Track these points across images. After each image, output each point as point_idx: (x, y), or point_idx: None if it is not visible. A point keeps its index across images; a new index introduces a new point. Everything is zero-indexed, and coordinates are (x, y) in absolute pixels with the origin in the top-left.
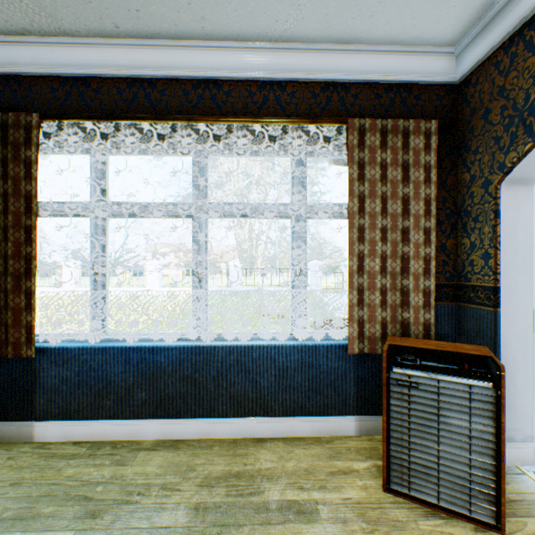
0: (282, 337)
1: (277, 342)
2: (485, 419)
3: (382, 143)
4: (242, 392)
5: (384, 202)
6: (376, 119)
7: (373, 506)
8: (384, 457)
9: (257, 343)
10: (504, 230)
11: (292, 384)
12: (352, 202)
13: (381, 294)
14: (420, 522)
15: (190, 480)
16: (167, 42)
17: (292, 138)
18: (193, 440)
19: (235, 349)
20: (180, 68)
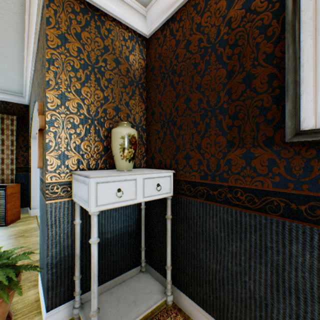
0: None
1: None
2: (4, 200)
3: None
4: None
5: None
6: None
7: None
8: None
9: None
10: (33, 151)
11: None
12: None
13: None
14: None
15: None
16: None
17: None
18: None
19: None
20: None
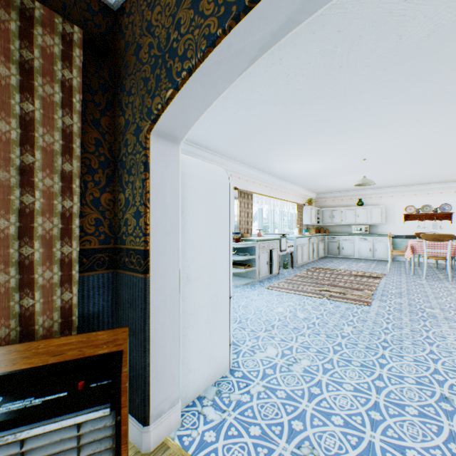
0: None
1: None
2: None
3: None
4: None
5: None
6: None
7: None
8: None
9: None
10: (155, 186)
11: None
12: None
13: None
14: None
15: None
16: None
17: None
18: None
19: None
20: None
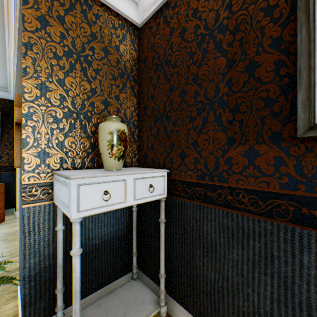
0: None
1: None
2: None
3: None
4: None
5: None
6: None
7: None
8: None
9: None
10: None
11: None
12: None
13: None
14: None
15: None
16: None
17: None
18: None
19: None
20: None
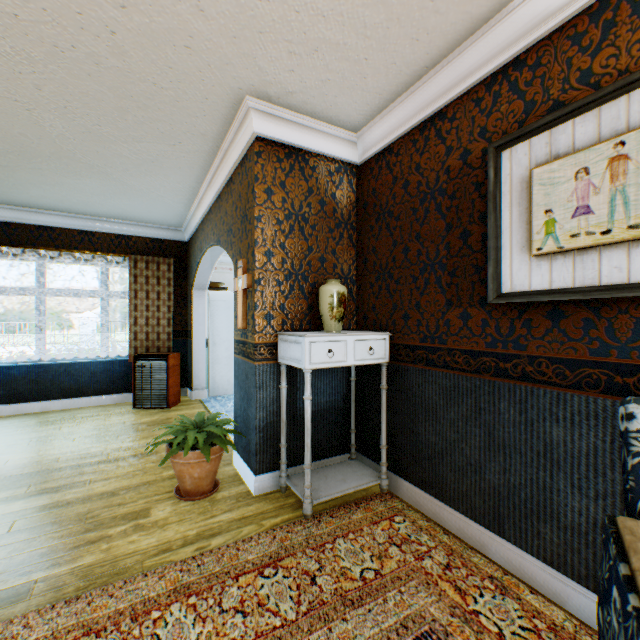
0: (96, 358)
1: (91, 360)
2: (165, 373)
3: (147, 267)
4: (69, 386)
5: (149, 294)
6: (147, 254)
7: (126, 411)
8: (134, 396)
9: (79, 361)
10: (195, 308)
11: (100, 380)
12: (132, 293)
13: (147, 335)
14: (142, 411)
15: (37, 418)
16: (21, 208)
17: (100, 260)
18: (38, 412)
19: (65, 364)
20: (29, 220)
